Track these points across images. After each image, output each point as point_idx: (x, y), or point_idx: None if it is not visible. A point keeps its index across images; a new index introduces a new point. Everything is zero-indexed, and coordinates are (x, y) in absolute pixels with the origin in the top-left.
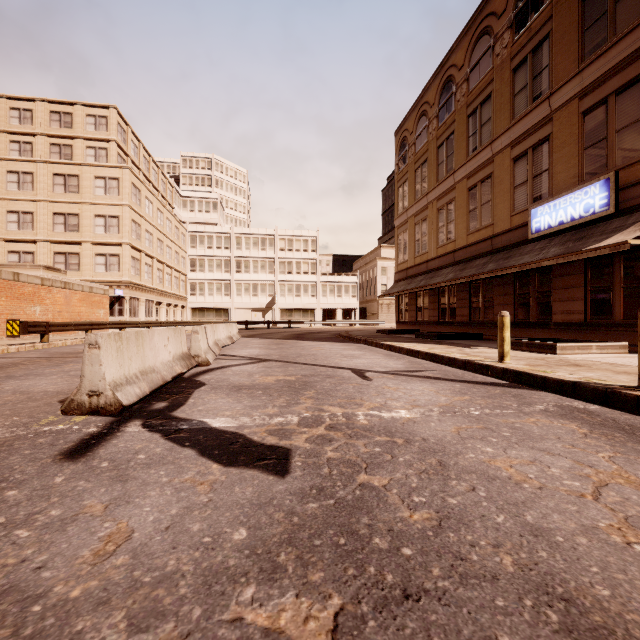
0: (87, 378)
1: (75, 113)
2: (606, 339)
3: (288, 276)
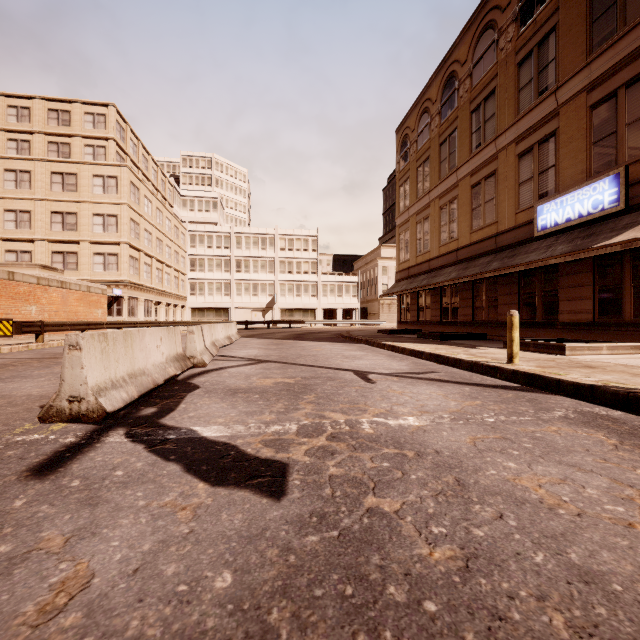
0: (67, 382)
1: (73, 111)
2: (615, 339)
3: (288, 276)
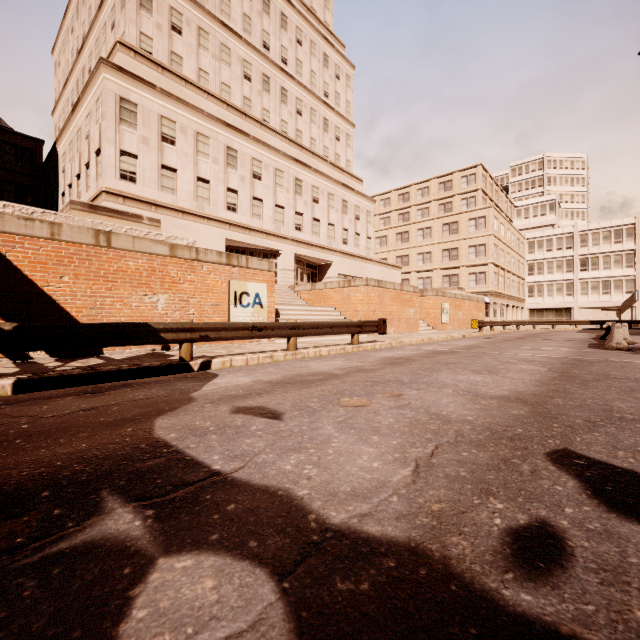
0: (615, 338)
1: (454, 179)
2: None
3: None
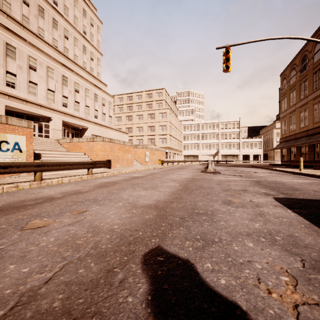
0: (209, 168)
1: (153, 93)
2: None
3: (225, 140)
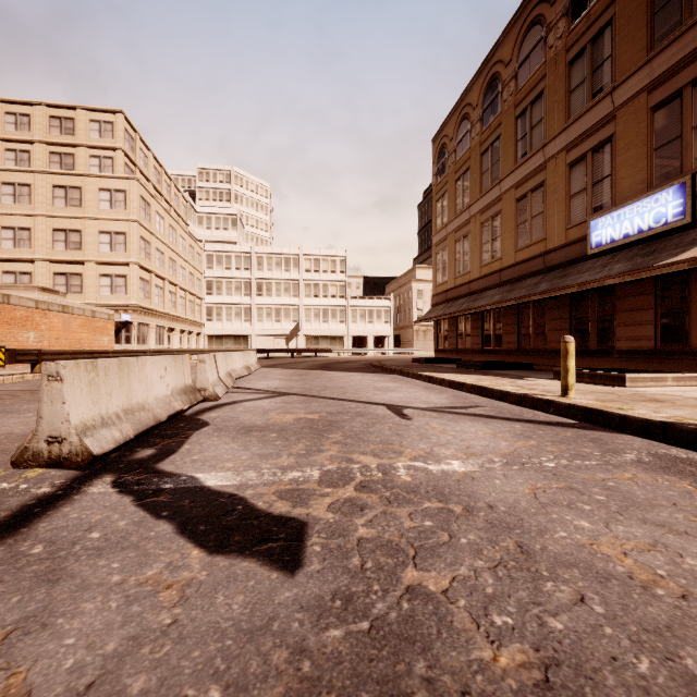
0: (46, 420)
1: (77, 118)
2: (680, 369)
3: (314, 300)
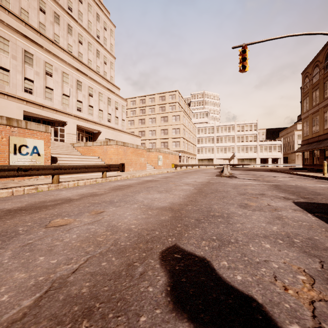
0: (224, 172)
1: (166, 95)
2: None
3: (241, 143)
